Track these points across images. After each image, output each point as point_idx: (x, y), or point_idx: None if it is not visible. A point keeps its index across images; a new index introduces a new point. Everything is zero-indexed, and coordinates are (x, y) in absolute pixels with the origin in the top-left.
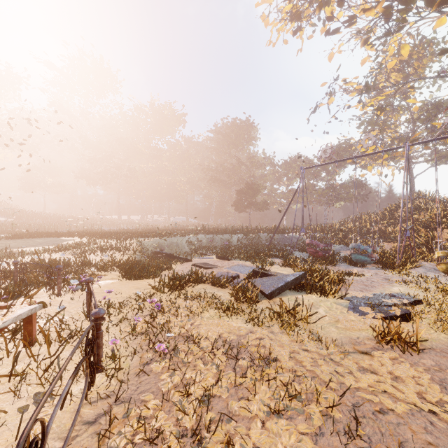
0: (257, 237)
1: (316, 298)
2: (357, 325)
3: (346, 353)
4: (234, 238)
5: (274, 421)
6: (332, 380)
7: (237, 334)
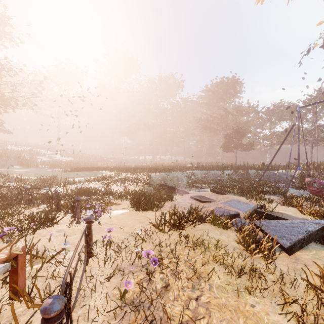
0: (246, 173)
1: None
2: None
3: None
4: (225, 174)
5: None
6: None
7: None
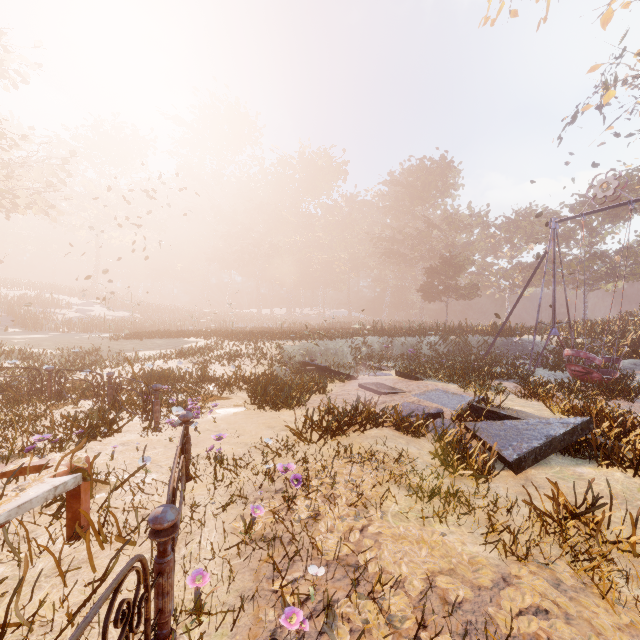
0: (463, 342)
1: (624, 479)
2: None
3: None
4: (424, 343)
5: None
6: None
7: (471, 580)
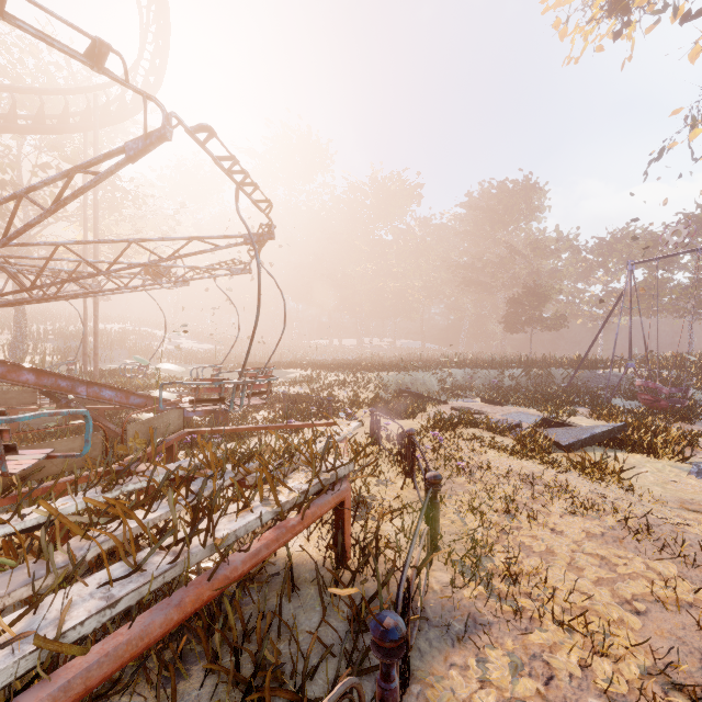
0: (546, 374)
1: (639, 458)
2: (695, 488)
3: (663, 501)
4: (507, 375)
5: (571, 517)
6: (634, 510)
7: (529, 471)
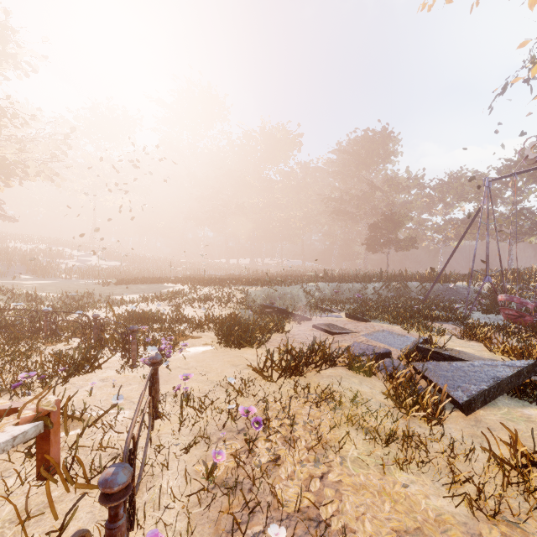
0: (404, 288)
1: None
2: None
3: None
4: (369, 288)
5: None
6: None
7: None
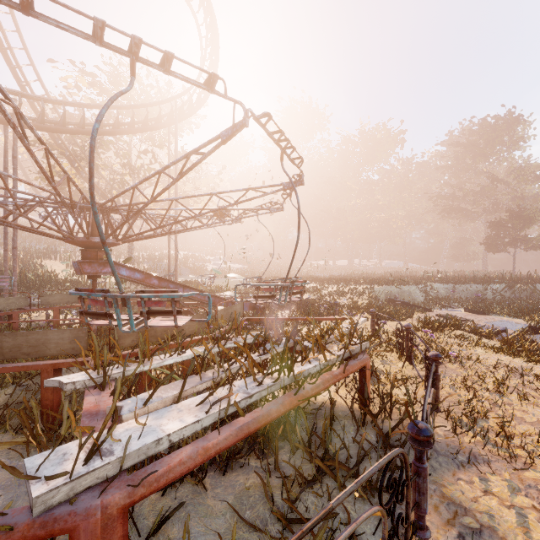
0: (532, 290)
1: None
2: None
3: None
4: (489, 289)
5: None
6: None
7: (517, 365)
